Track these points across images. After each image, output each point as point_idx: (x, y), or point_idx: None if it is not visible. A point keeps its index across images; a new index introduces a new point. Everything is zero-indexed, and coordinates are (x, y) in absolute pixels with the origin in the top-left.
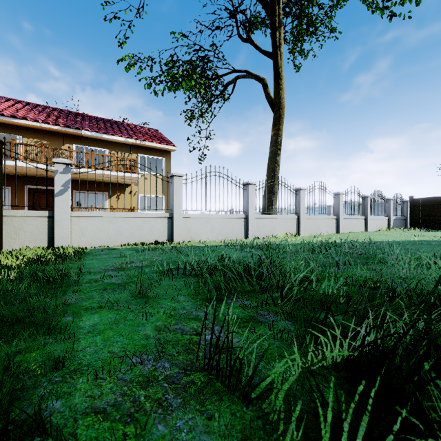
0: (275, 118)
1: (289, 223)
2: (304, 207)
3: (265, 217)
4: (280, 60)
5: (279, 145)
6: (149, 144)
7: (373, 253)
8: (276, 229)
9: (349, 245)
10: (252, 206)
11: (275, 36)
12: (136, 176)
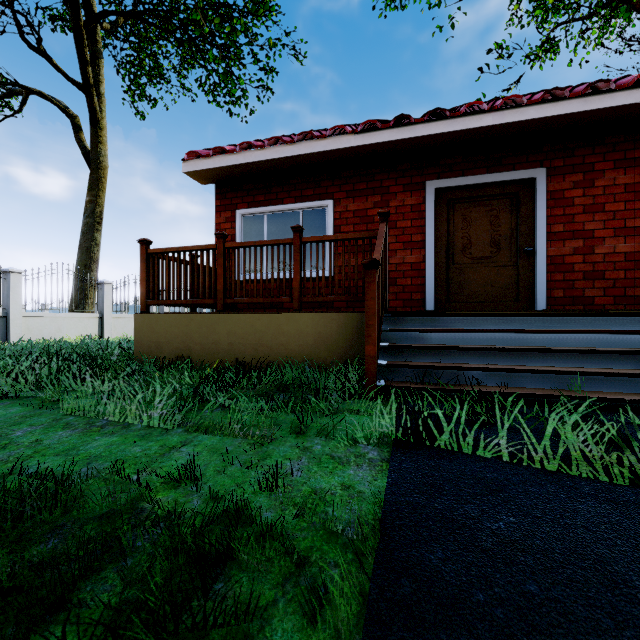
0: (92, 179)
1: (86, 323)
2: (111, 303)
3: (43, 315)
4: (101, 103)
5: (98, 217)
6: None
7: (88, 344)
8: (64, 330)
9: (62, 339)
10: (17, 301)
11: (86, 70)
12: None
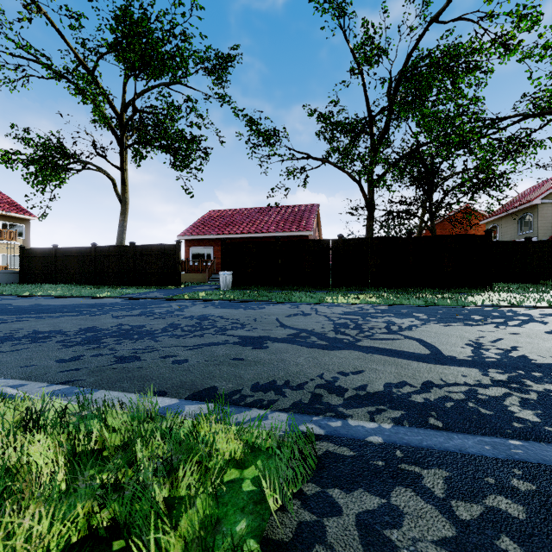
0: (123, 210)
1: None
2: None
3: None
4: (126, 174)
5: (125, 227)
6: (14, 215)
7: None
8: None
9: None
10: None
11: (123, 165)
12: (17, 243)
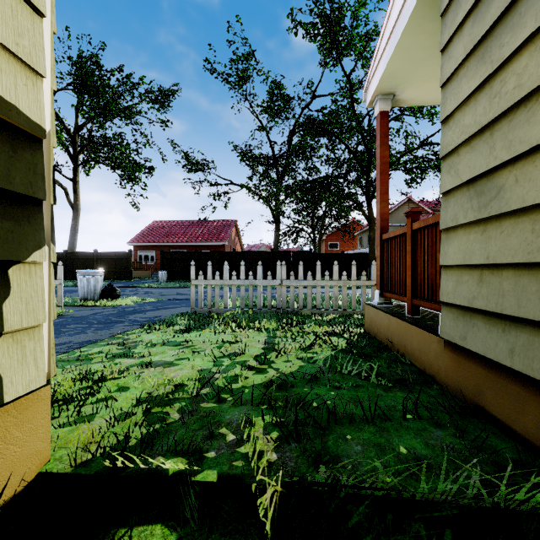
0: (75, 215)
1: None
2: None
3: None
4: (78, 185)
5: (77, 230)
6: None
7: None
8: None
9: None
10: None
11: (76, 178)
12: None
